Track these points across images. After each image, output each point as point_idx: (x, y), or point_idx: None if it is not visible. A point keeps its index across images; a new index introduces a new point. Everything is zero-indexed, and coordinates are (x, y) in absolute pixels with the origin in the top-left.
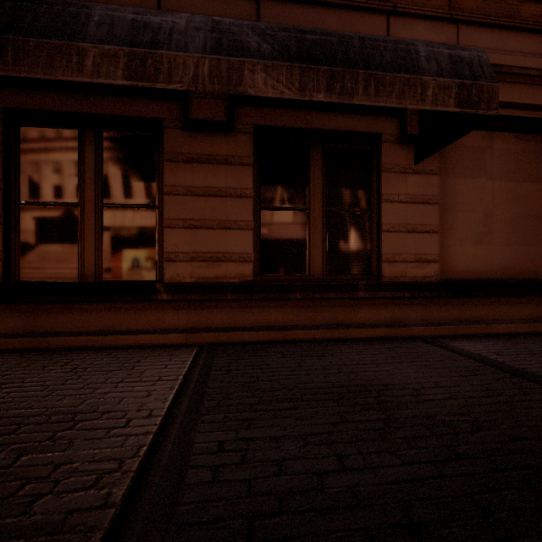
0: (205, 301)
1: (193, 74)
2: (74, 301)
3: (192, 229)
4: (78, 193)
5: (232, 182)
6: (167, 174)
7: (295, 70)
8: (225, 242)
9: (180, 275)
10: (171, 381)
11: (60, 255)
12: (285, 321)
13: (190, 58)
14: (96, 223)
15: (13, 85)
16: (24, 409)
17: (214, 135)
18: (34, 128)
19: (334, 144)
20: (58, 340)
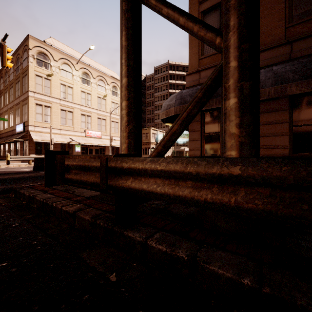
0: None
1: (268, 94)
2: None
3: (260, 137)
4: (219, 129)
5: (278, 118)
6: None
7: (310, 81)
8: (275, 141)
9: None
10: None
11: (214, 148)
12: None
13: (266, 89)
14: None
15: None
16: None
17: (270, 102)
18: (207, 112)
19: None
20: None
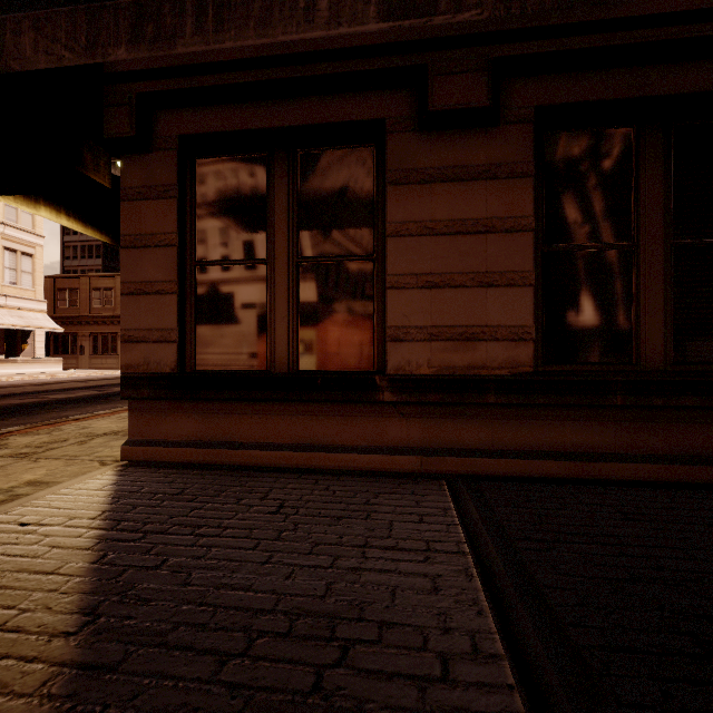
0: (450, 406)
1: None
2: (262, 400)
3: (431, 288)
4: (266, 245)
5: (496, 208)
6: (391, 204)
7: None
8: (485, 309)
9: (412, 363)
10: (454, 555)
11: (244, 334)
12: (592, 444)
13: None
14: (289, 287)
15: (189, 104)
16: (243, 590)
17: (466, 134)
18: (212, 159)
19: (688, 121)
20: (242, 453)
